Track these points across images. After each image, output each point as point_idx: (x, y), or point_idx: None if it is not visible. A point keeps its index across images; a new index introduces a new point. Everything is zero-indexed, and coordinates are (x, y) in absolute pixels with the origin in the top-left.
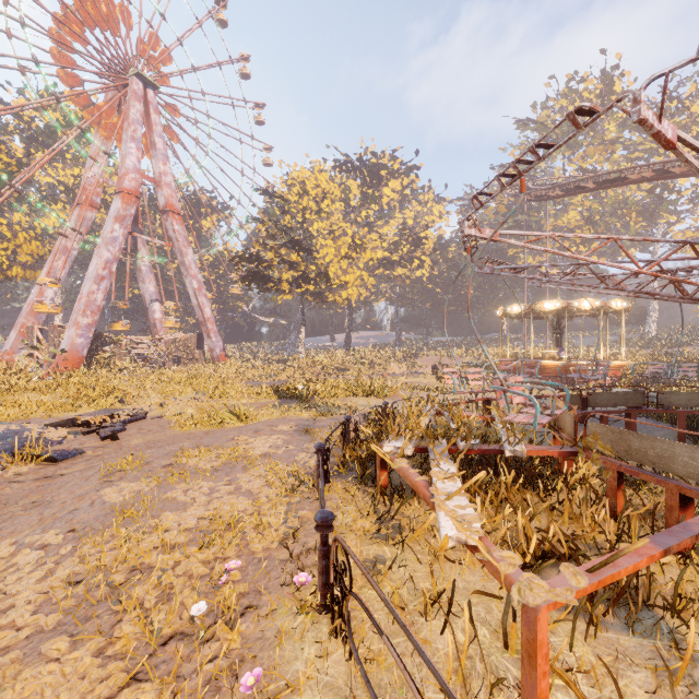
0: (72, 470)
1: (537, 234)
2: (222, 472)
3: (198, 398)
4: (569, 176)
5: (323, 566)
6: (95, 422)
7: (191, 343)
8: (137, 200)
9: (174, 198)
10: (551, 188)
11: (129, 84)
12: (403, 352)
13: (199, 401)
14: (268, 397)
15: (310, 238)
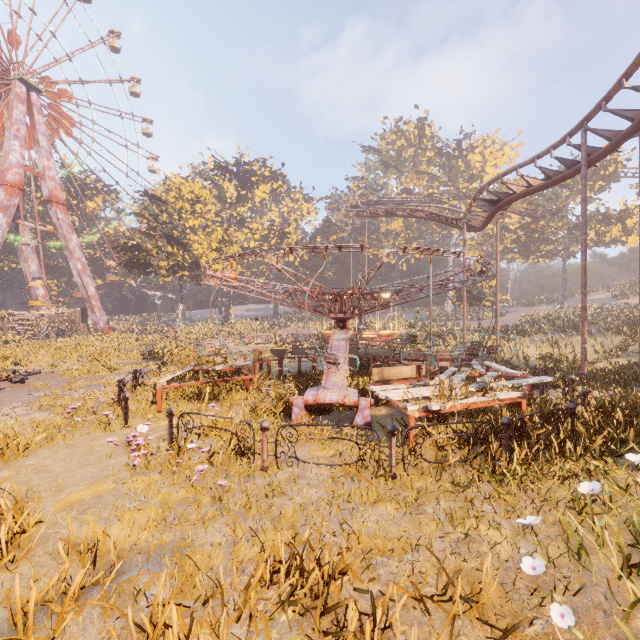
0: (3, 394)
1: (232, 285)
2: (93, 387)
3: (81, 360)
4: (389, 197)
5: (119, 394)
6: (3, 376)
7: (75, 317)
8: (20, 192)
9: (58, 190)
10: (377, 204)
11: (12, 86)
12: (269, 324)
13: (82, 362)
14: (136, 358)
15: (191, 228)
